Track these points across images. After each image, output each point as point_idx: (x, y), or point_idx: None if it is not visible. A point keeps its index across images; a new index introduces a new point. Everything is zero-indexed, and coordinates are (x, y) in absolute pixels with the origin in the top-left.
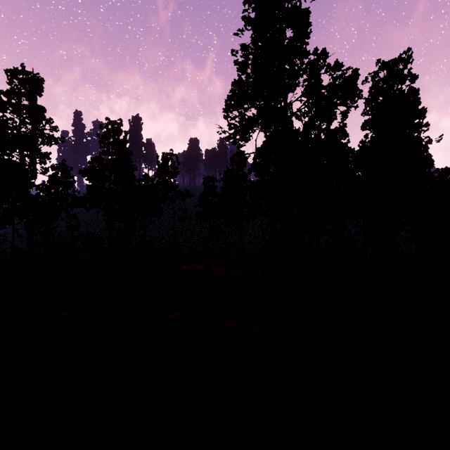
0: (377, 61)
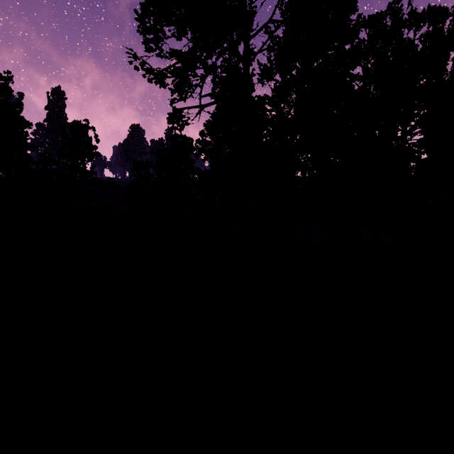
0: (358, 16)
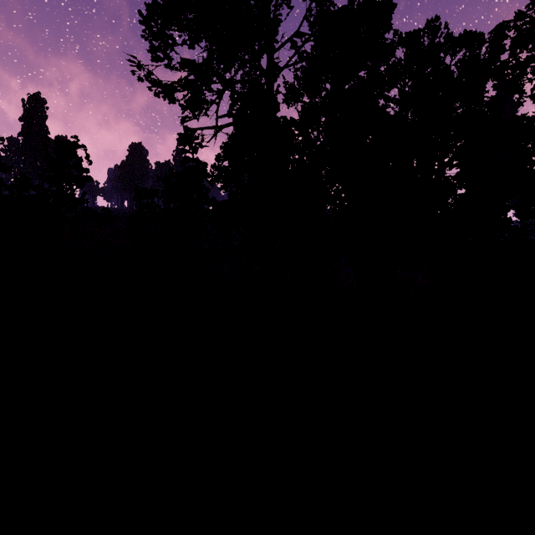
0: (394, 32)
